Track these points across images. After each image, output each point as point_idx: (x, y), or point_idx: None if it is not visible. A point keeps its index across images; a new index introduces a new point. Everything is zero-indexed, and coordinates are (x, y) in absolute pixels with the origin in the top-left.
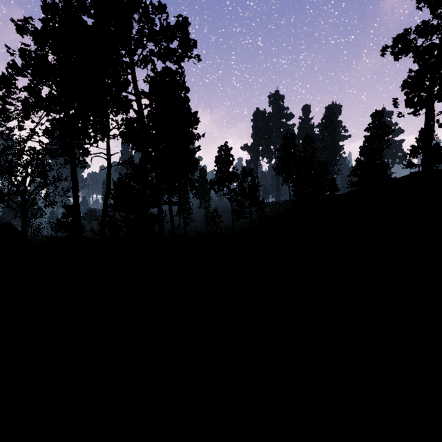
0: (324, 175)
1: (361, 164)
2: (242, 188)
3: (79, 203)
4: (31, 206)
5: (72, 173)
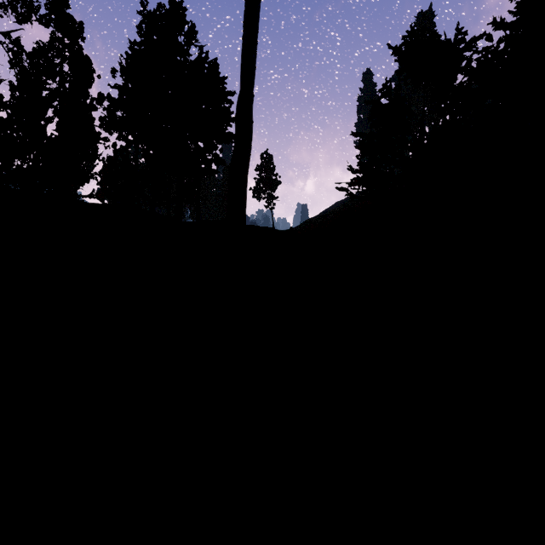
0: None
1: None
2: None
3: None
4: None
5: None
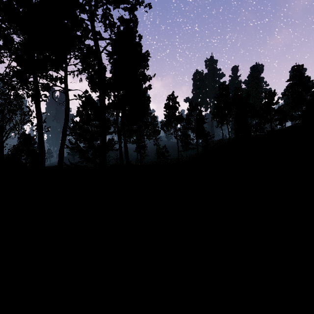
0: (272, 105)
1: (303, 97)
2: (188, 122)
3: (42, 134)
4: (7, 138)
5: (36, 107)
